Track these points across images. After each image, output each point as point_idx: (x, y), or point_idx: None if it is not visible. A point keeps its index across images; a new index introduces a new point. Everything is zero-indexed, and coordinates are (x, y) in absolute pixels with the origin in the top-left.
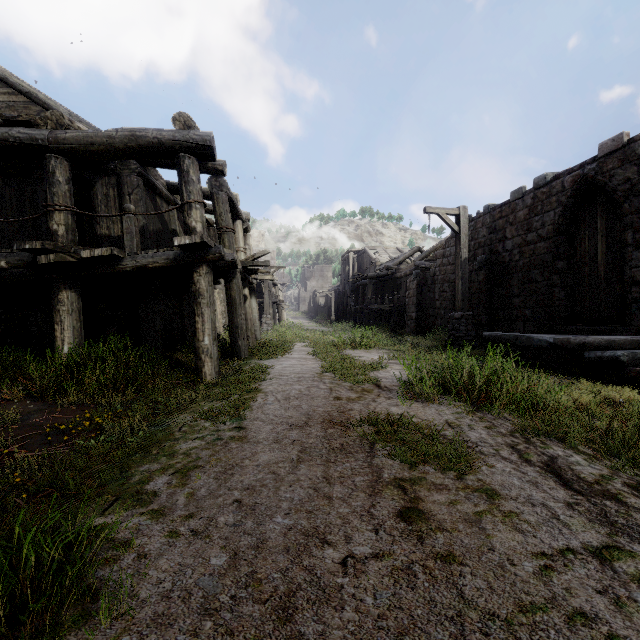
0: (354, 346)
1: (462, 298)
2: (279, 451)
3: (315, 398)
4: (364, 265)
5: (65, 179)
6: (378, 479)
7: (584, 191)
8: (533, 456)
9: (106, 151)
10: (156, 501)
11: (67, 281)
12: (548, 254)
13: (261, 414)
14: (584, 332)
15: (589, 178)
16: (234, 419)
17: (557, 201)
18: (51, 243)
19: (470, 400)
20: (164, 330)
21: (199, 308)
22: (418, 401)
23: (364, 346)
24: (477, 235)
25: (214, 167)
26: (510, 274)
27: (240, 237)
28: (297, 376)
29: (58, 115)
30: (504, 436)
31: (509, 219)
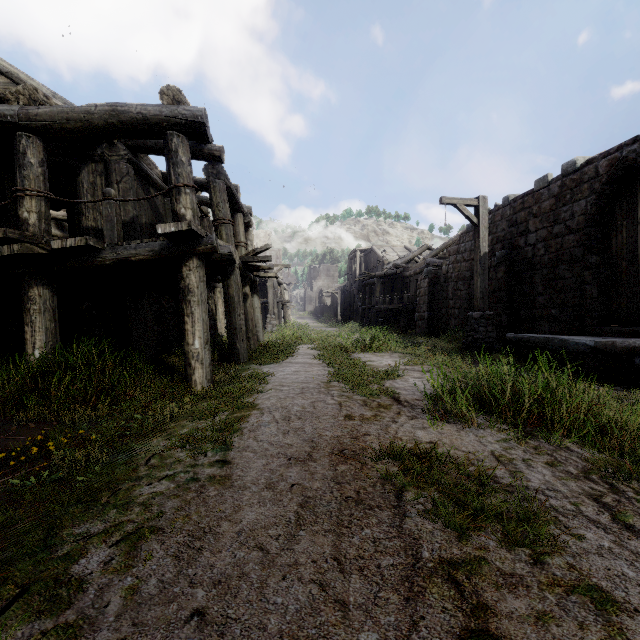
0: (364, 349)
1: (481, 296)
2: (271, 504)
3: (321, 417)
4: (371, 264)
5: (38, 161)
6: (417, 563)
7: (622, 176)
8: (636, 518)
9: (84, 129)
10: (73, 605)
11: (39, 276)
12: (578, 247)
13: (252, 441)
14: (622, 334)
15: (628, 161)
16: (217, 448)
17: (589, 188)
18: (16, 232)
19: (517, 422)
20: (157, 331)
21: (188, 307)
22: (450, 422)
23: (375, 349)
24: (495, 229)
25: (210, 153)
26: (533, 270)
27: (241, 231)
28: (300, 386)
29: (31, 89)
30: (579, 480)
31: (532, 210)
